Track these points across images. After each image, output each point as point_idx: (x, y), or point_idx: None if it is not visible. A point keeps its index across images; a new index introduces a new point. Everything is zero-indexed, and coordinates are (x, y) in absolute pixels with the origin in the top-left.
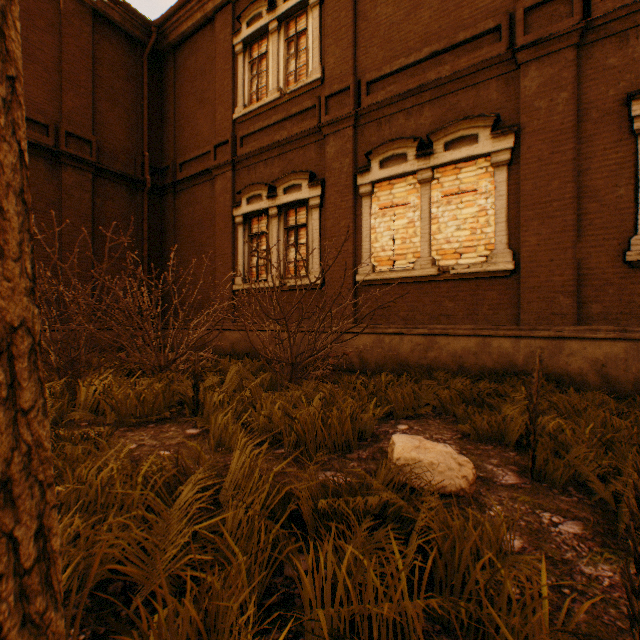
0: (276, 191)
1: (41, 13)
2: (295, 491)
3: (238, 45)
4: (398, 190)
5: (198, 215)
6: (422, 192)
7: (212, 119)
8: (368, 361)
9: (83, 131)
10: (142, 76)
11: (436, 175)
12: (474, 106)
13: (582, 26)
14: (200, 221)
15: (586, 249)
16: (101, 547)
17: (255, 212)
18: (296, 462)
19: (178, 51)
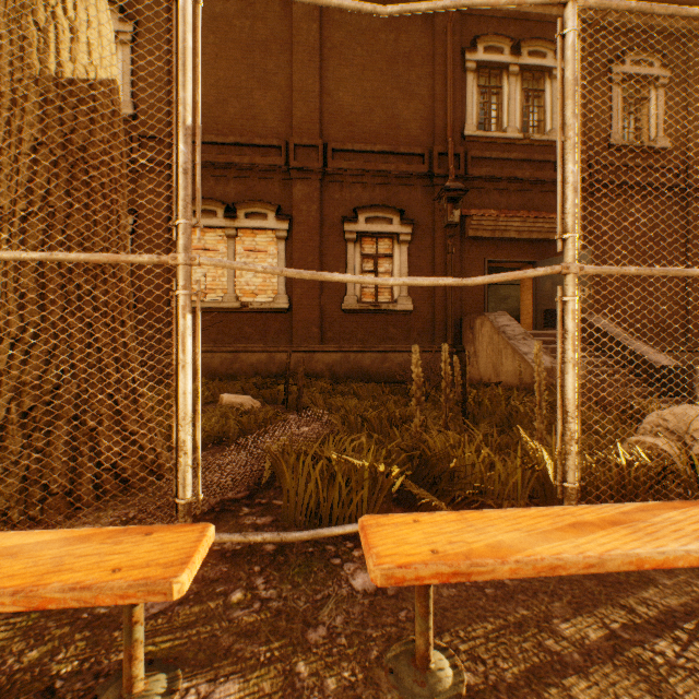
0: None
1: None
2: None
3: None
4: (210, 238)
5: None
6: (229, 244)
7: None
8: None
9: None
10: None
11: (240, 234)
12: (266, 193)
13: (323, 171)
14: None
15: (326, 300)
16: None
17: None
18: None
19: None
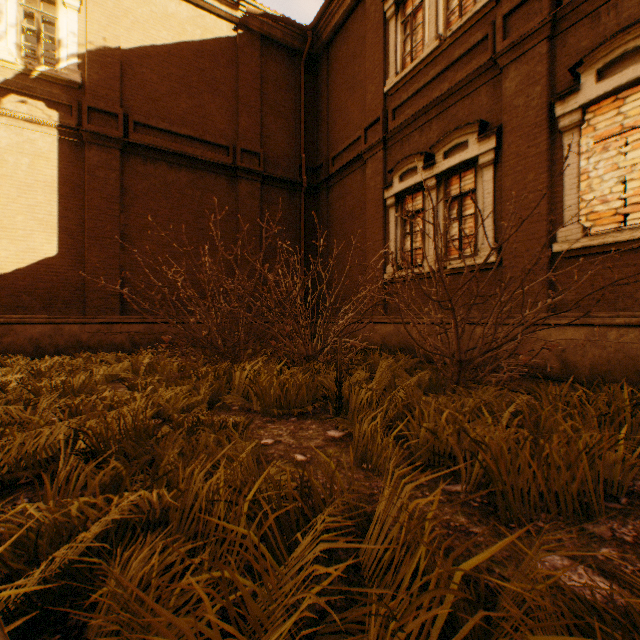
0: (434, 158)
1: (223, 53)
2: (493, 585)
3: (389, 9)
4: (633, 104)
5: (348, 206)
6: None
7: (362, 102)
8: (575, 365)
9: (253, 146)
10: (299, 83)
11: None
12: None
13: None
14: (350, 212)
15: None
16: (190, 597)
17: (408, 189)
18: (483, 516)
19: (330, 47)
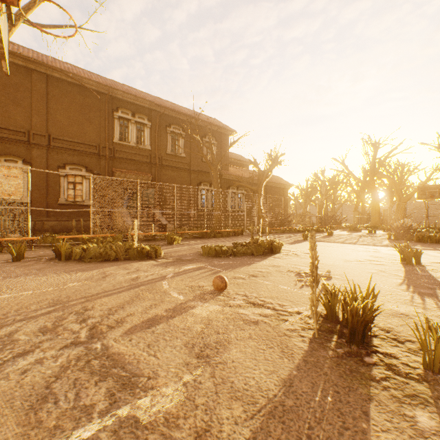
0: None
1: None
2: None
3: None
4: None
5: None
6: None
7: None
8: None
9: None
10: None
11: (1, 168)
12: (17, 151)
13: (49, 147)
14: None
15: (50, 199)
16: None
17: None
18: None
19: None
